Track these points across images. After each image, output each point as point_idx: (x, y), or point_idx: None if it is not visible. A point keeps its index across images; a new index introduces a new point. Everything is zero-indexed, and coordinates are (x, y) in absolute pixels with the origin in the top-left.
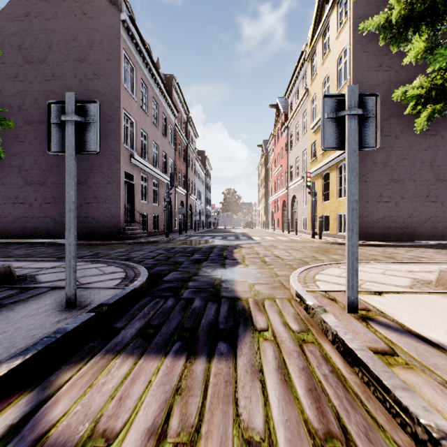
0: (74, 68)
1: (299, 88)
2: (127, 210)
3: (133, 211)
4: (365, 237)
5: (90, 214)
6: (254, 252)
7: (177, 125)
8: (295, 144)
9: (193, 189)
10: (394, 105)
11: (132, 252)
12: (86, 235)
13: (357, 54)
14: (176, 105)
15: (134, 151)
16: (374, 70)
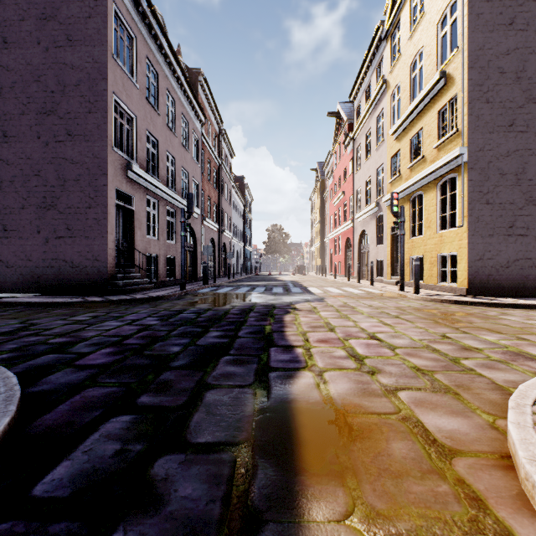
0: (37, 30)
1: (371, 82)
2: (119, 249)
3: (133, 251)
4: (488, 291)
5: (61, 254)
6: (322, 323)
7: (205, 136)
8: (365, 160)
9: (228, 224)
10: (534, 84)
11: (96, 323)
12: (55, 287)
13: (475, 4)
14: (203, 110)
15: (133, 161)
16: (502, 29)
